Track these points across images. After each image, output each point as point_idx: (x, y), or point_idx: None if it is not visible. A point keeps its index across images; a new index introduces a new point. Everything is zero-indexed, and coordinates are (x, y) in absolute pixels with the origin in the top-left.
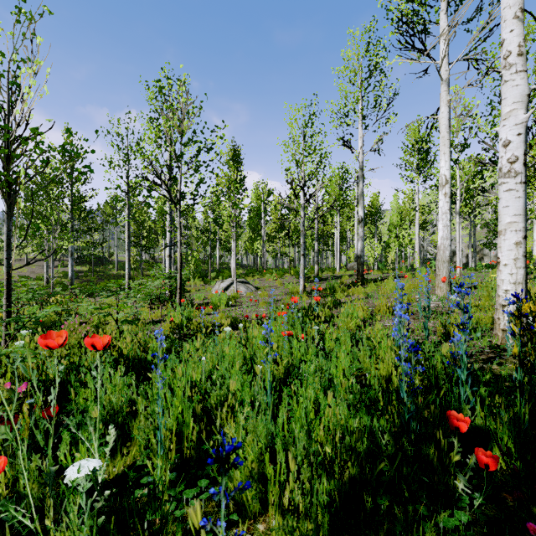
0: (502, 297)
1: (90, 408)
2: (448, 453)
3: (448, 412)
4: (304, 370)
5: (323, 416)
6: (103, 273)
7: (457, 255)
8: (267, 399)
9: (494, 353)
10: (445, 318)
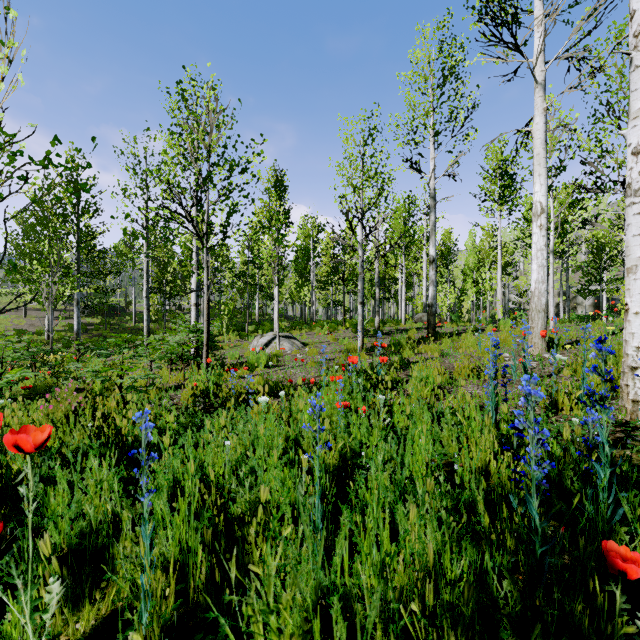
0: (631, 357)
1: (48, 527)
2: (595, 600)
3: (604, 543)
4: (367, 457)
5: (402, 542)
6: (118, 326)
7: (551, 303)
8: (316, 515)
9: (624, 432)
10: (552, 384)
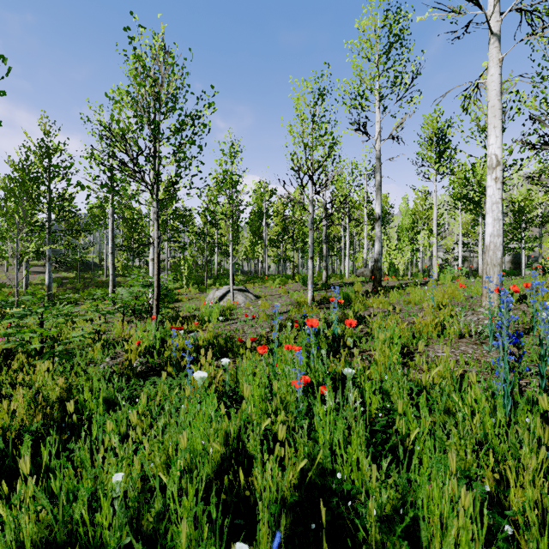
0: None
1: None
2: None
3: None
4: (342, 477)
5: None
6: (91, 280)
7: None
8: None
9: None
10: None
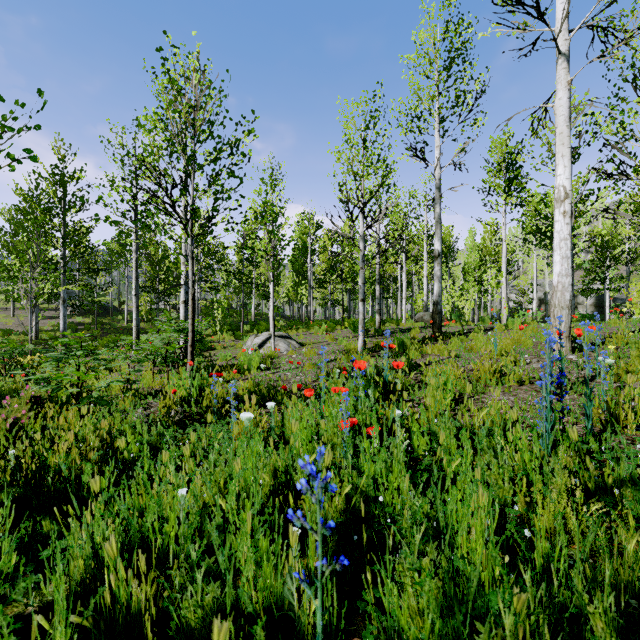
0: None
1: None
2: None
3: None
4: (385, 503)
5: None
6: (109, 326)
7: None
8: None
9: None
10: (612, 396)
